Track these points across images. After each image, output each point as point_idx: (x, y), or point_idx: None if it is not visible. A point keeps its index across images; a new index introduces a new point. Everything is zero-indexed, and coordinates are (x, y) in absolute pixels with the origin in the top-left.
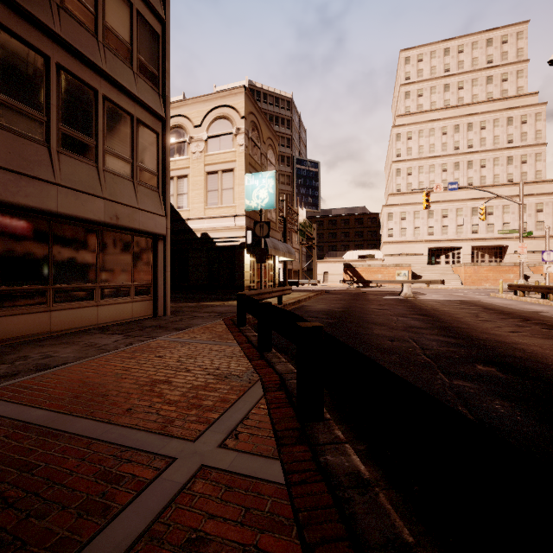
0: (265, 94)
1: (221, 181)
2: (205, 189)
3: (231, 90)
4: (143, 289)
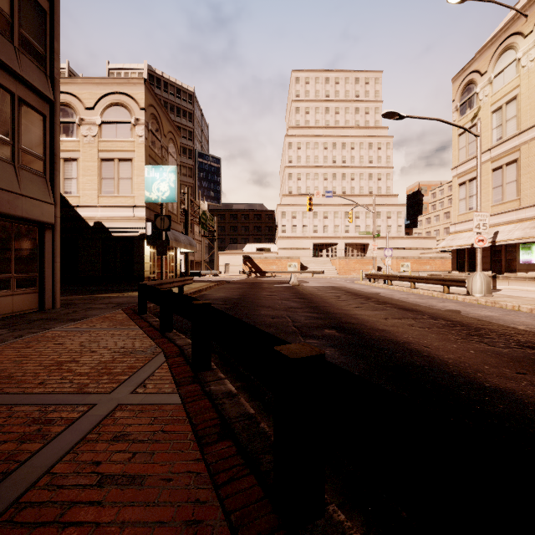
0: (166, 83)
1: (118, 169)
2: (98, 176)
3: (129, 78)
4: (26, 280)
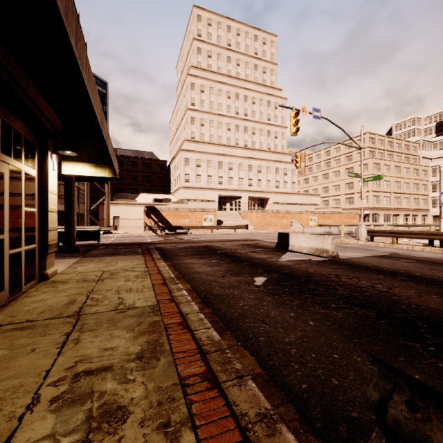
0: None
1: None
2: None
3: None
4: None
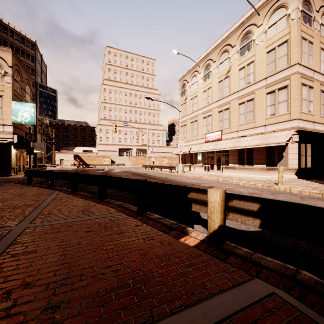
0: (12, 31)
1: None
2: None
3: None
4: None
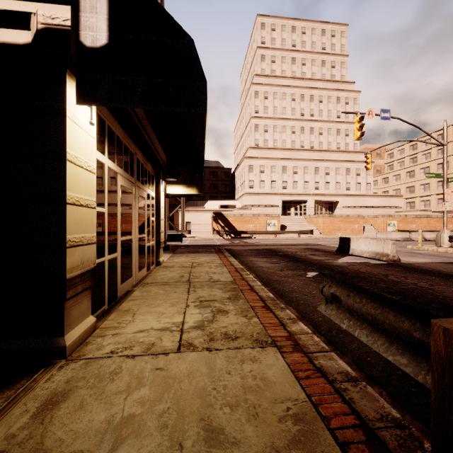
0: None
1: None
2: None
3: None
4: None
